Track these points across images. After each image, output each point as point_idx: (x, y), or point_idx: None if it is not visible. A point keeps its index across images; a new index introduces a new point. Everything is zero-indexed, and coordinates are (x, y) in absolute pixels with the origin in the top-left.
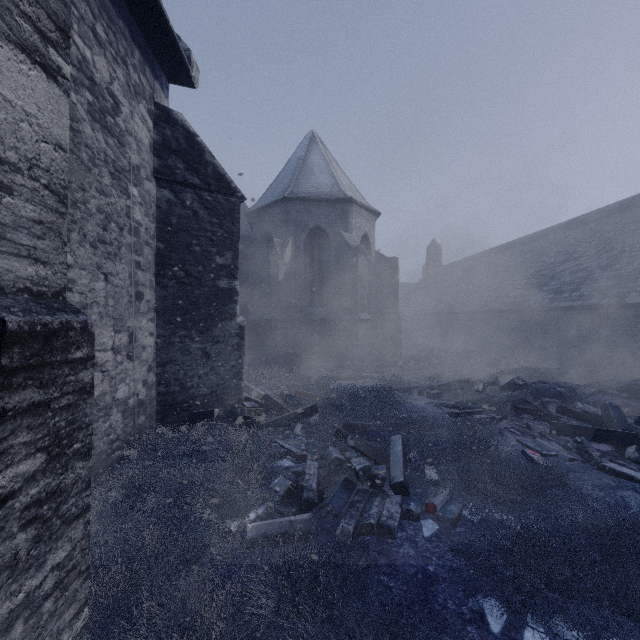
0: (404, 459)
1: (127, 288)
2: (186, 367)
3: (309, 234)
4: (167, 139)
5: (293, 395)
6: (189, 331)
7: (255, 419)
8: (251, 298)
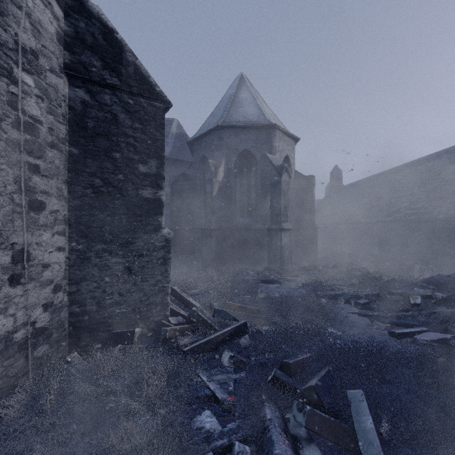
0: (382, 449)
1: (10, 195)
2: (104, 284)
3: (239, 156)
4: (80, 32)
5: (222, 310)
6: (108, 244)
7: (178, 342)
8: (191, 211)
